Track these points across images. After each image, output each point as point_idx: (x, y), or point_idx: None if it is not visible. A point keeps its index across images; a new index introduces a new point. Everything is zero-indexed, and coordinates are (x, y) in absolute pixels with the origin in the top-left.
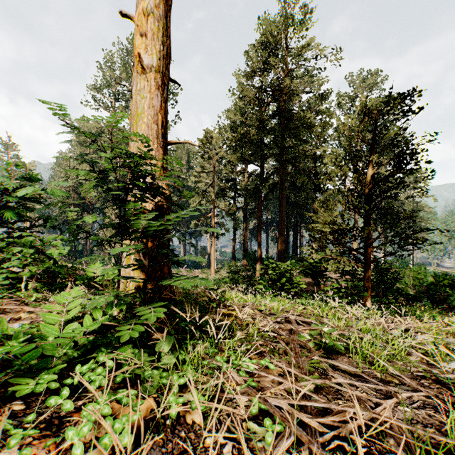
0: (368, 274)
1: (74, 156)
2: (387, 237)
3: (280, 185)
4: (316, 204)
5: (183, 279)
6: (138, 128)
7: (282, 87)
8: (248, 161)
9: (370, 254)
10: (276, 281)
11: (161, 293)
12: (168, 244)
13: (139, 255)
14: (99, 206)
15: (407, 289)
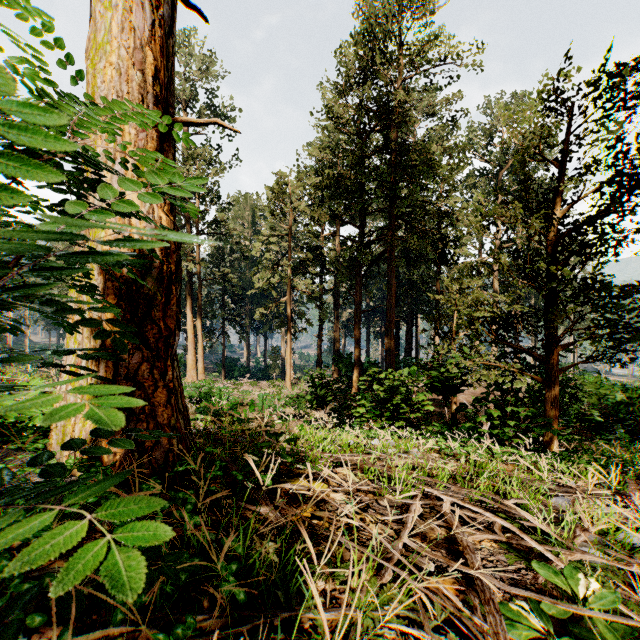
0: (554, 393)
1: None
2: (588, 329)
3: (389, 255)
4: (446, 280)
5: (55, 489)
6: (96, 76)
7: (392, 107)
8: (341, 219)
9: (556, 359)
10: (386, 401)
11: (142, 453)
12: (170, 340)
13: (96, 364)
14: None
15: (592, 413)
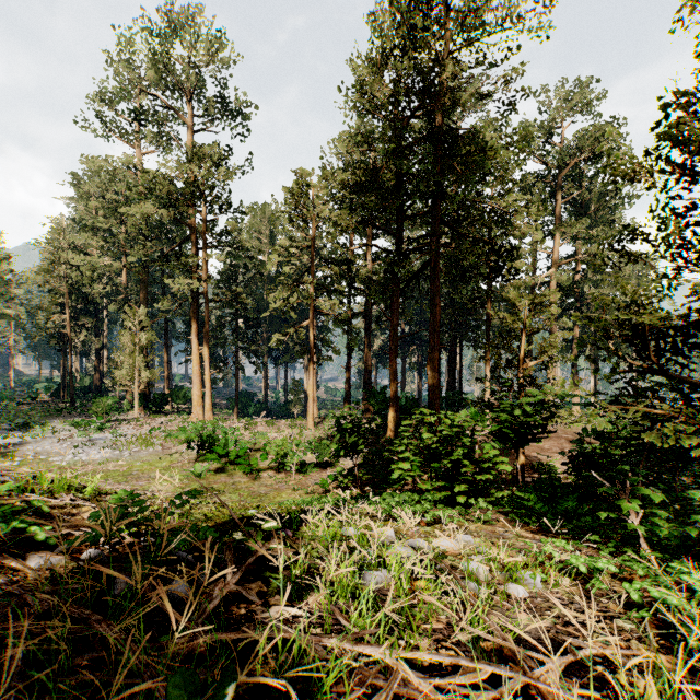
0: None
1: (73, 225)
2: None
3: (432, 268)
4: (512, 294)
5: None
6: None
7: (437, 86)
8: (374, 224)
9: None
10: (440, 455)
11: None
12: None
13: None
14: (115, 310)
15: None
